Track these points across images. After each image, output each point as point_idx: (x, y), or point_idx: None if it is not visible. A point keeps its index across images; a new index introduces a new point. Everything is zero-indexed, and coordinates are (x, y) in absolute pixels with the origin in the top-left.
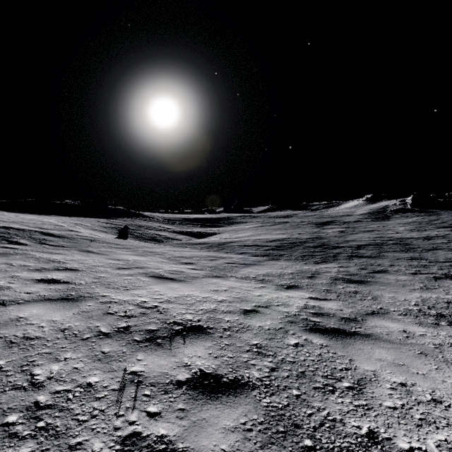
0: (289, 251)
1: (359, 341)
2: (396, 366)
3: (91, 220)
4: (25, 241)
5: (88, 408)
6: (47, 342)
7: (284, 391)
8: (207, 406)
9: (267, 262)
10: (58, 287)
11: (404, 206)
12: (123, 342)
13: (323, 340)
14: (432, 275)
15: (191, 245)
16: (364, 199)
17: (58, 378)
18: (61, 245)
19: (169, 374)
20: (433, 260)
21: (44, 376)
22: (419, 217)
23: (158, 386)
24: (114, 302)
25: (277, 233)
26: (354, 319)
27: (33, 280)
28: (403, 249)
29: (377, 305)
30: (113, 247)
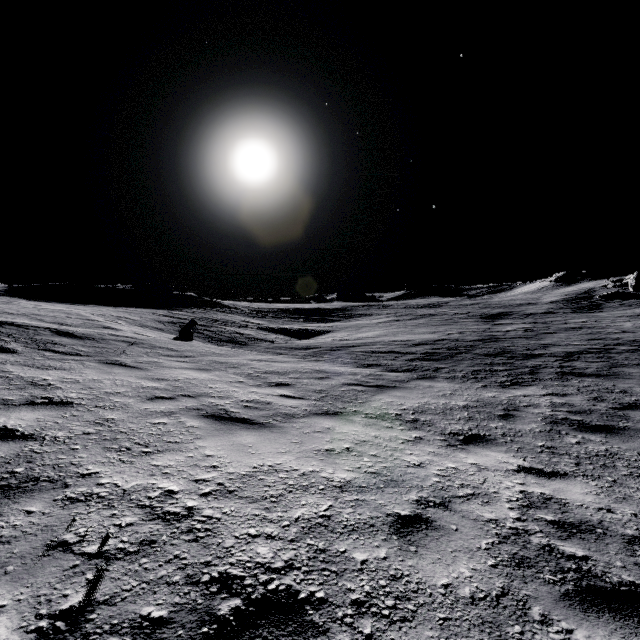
0: (449, 363)
1: None
2: None
3: (144, 312)
4: (16, 346)
5: None
6: None
7: None
8: None
9: (415, 382)
10: None
11: (622, 289)
12: None
13: None
14: None
15: (287, 350)
16: (552, 279)
17: None
18: (75, 352)
19: None
20: None
21: None
22: None
23: None
24: (97, 498)
25: (422, 331)
26: None
27: None
28: None
29: None
30: (162, 355)
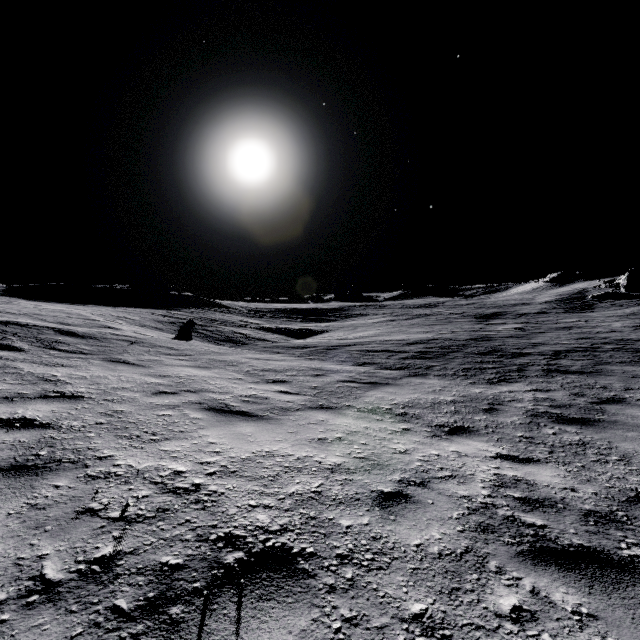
0: (440, 361)
1: None
2: None
3: (142, 312)
4: (22, 345)
5: None
6: None
7: None
8: None
9: (407, 380)
10: (22, 438)
11: (614, 290)
12: (82, 619)
13: (576, 594)
14: None
15: (285, 349)
16: (546, 280)
17: None
18: (79, 350)
19: None
20: None
21: None
22: None
23: None
24: (115, 476)
25: (417, 331)
26: (610, 516)
27: None
28: (636, 359)
29: (638, 476)
30: (163, 353)
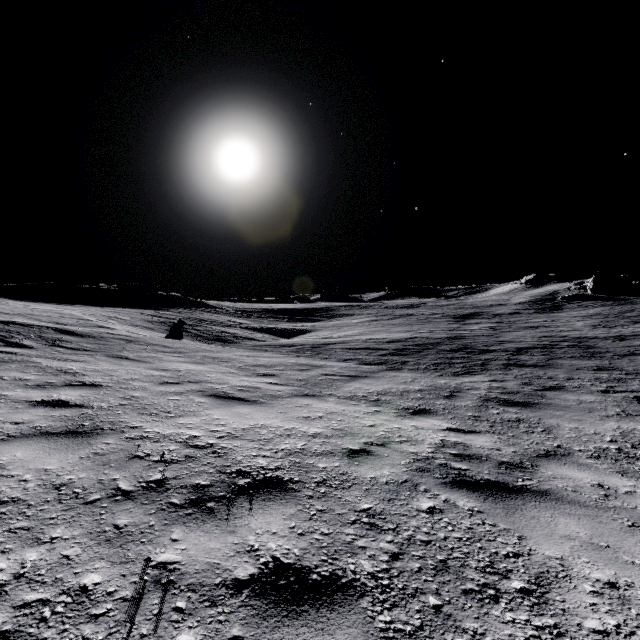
0: (415, 357)
1: (531, 503)
2: (596, 549)
3: (131, 312)
4: (30, 343)
5: (74, 638)
6: (28, 508)
7: (415, 599)
8: (283, 631)
9: (383, 373)
10: (66, 414)
11: (582, 291)
12: (153, 507)
13: (474, 502)
14: (632, 393)
15: (273, 348)
16: (522, 281)
17: (32, 576)
18: (82, 348)
19: (222, 567)
20: (631, 371)
21: (9, 574)
22: (604, 307)
23: (201, 591)
24: (148, 438)
25: (397, 330)
26: (519, 465)
27: (29, 401)
28: (585, 354)
29: (553, 441)
30: (159, 351)
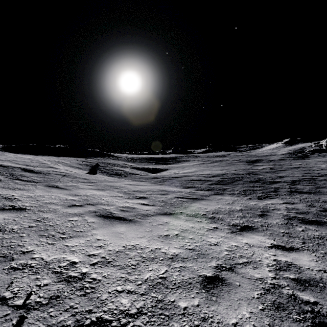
0: (230, 186)
1: None
2: None
3: (72, 159)
4: (0, 177)
5: None
6: None
7: None
8: None
9: (213, 196)
10: None
11: (319, 147)
12: None
13: None
14: None
15: (146, 179)
16: (283, 142)
17: None
18: (32, 180)
19: None
20: None
21: None
22: None
23: None
24: (29, 267)
25: (216, 169)
26: None
27: None
28: None
29: None
30: (80, 181)
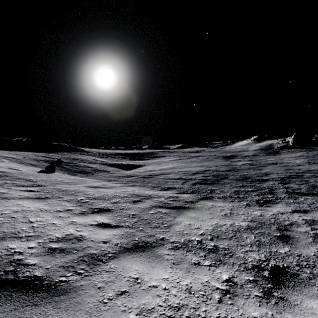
0: (217, 186)
1: None
2: None
3: (28, 154)
4: None
5: None
6: None
7: None
8: None
9: (201, 203)
10: None
11: (286, 144)
12: None
13: None
14: None
15: (116, 178)
16: (252, 139)
17: None
18: None
19: None
20: None
21: None
22: (302, 152)
23: None
24: None
25: (195, 165)
26: None
27: None
28: None
29: None
30: (16, 185)
